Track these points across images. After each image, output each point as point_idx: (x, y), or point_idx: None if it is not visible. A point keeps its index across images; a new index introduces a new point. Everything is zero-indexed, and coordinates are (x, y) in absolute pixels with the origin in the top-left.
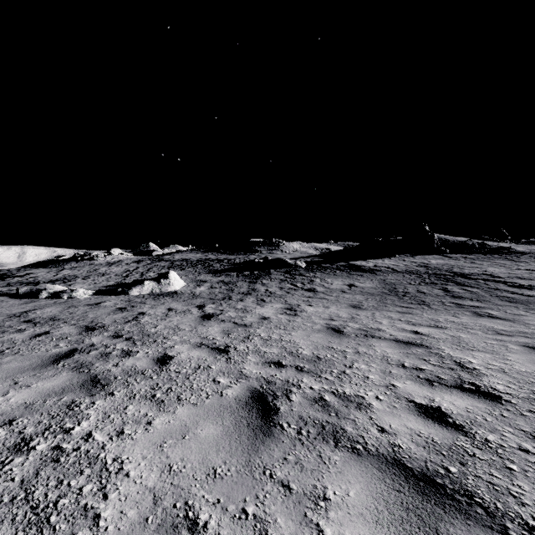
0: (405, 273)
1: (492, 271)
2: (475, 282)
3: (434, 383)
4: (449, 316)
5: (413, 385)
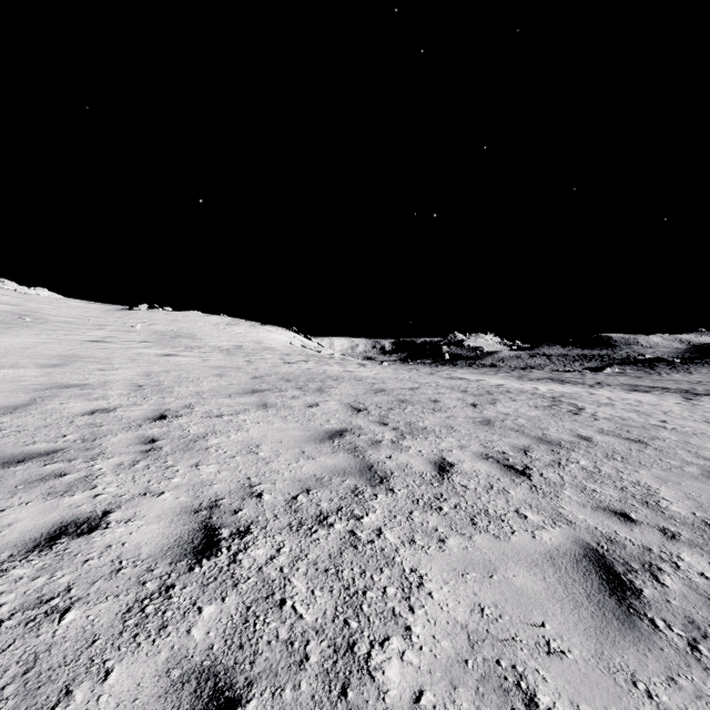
0: None
1: None
2: None
3: None
4: None
5: None
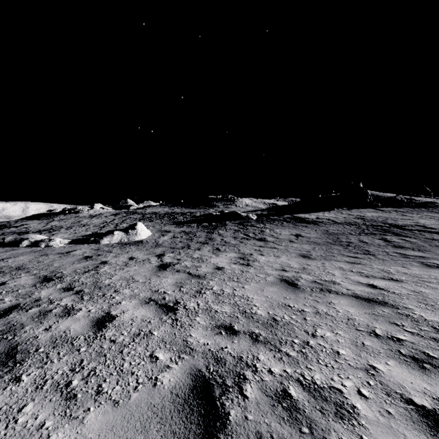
0: (344, 225)
1: (424, 222)
2: (410, 232)
3: (424, 364)
4: (398, 267)
5: (399, 369)
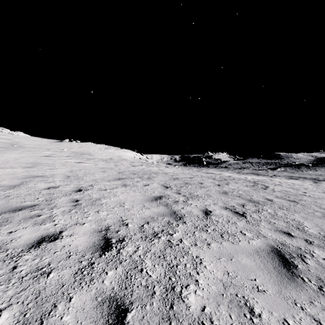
0: None
1: None
2: None
3: None
4: None
5: None
